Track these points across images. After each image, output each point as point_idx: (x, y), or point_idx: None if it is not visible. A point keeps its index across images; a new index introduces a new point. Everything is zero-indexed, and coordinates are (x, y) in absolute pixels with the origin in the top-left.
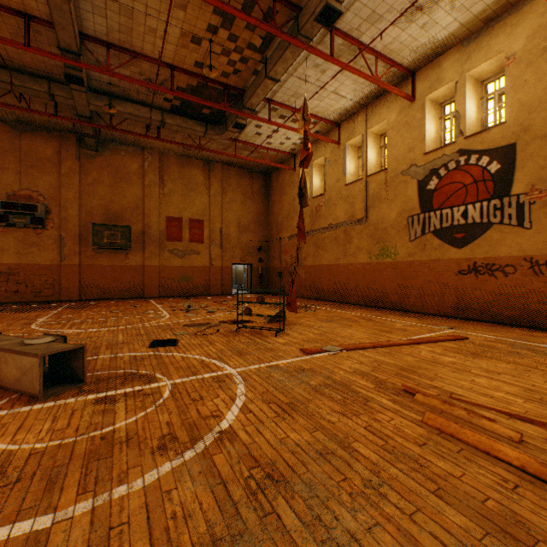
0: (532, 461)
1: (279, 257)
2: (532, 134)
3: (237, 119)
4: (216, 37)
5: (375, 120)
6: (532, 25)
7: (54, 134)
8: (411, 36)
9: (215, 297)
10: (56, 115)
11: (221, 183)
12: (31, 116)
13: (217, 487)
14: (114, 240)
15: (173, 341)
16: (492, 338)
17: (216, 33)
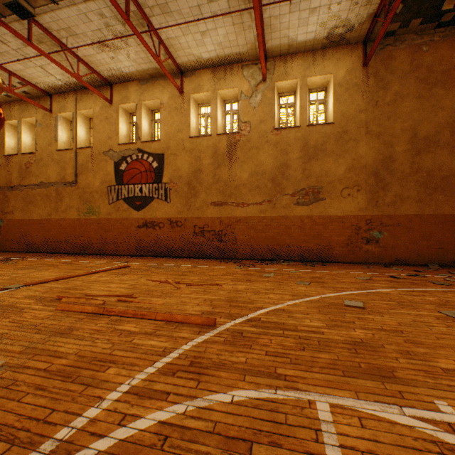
0: (97, 308)
1: None
2: (171, 151)
3: None
4: None
5: (84, 106)
6: (171, 92)
7: None
8: (105, 60)
9: None
10: None
11: None
12: None
13: None
14: None
15: None
16: (145, 264)
17: None
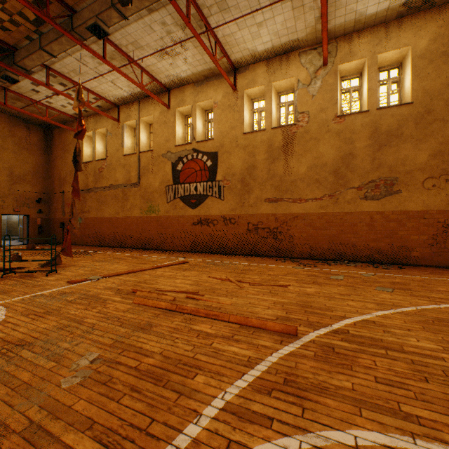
0: (170, 304)
1: (62, 209)
2: (225, 149)
3: (7, 71)
4: None
5: (146, 113)
6: (224, 90)
7: None
8: (164, 67)
9: None
10: None
11: None
12: None
13: None
14: None
15: None
16: (202, 260)
17: None
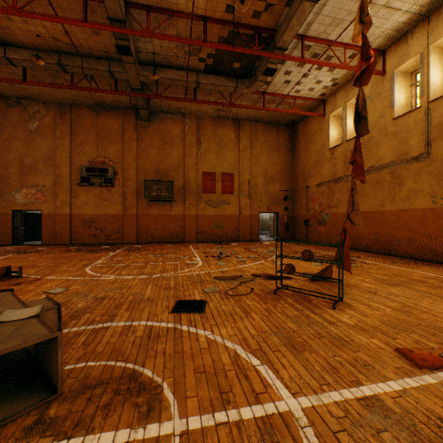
0: None
1: (305, 205)
2: None
3: (267, 64)
4: None
5: None
6: None
7: (119, 112)
8: None
9: (244, 243)
10: (116, 91)
11: (249, 138)
12: (103, 99)
13: None
14: (160, 193)
15: (200, 304)
16: None
17: None
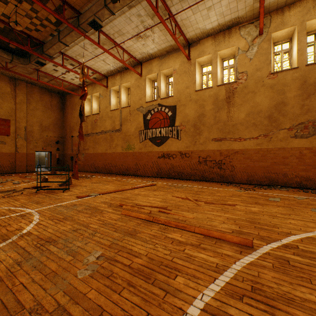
0: (148, 216)
1: (71, 148)
2: (181, 103)
3: (38, 58)
4: (21, 5)
5: (125, 80)
6: (181, 60)
7: None
8: (138, 47)
9: (21, 174)
10: None
11: (26, 95)
12: None
13: (19, 250)
14: None
15: None
16: (165, 183)
17: (21, 3)
